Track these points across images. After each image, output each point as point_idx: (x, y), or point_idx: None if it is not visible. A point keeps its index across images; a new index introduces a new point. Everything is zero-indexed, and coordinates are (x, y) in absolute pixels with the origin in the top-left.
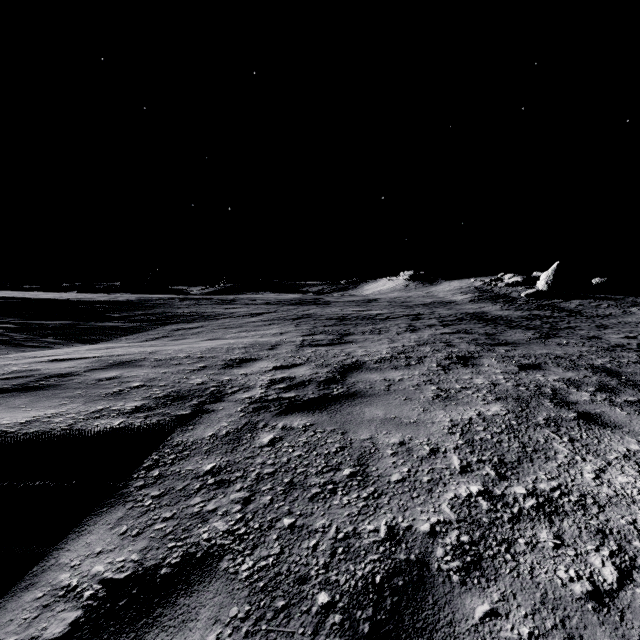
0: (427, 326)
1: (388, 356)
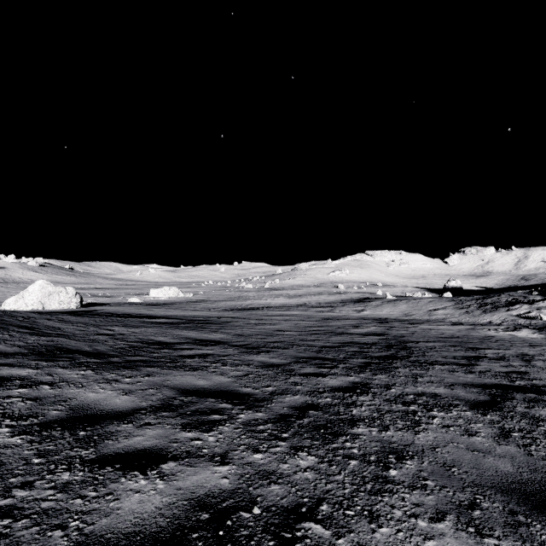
0: (505, 357)
1: (541, 346)
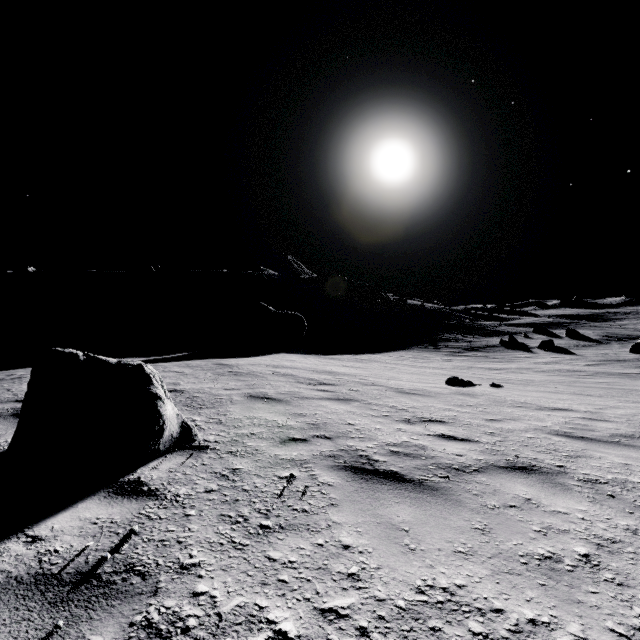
0: None
1: None
